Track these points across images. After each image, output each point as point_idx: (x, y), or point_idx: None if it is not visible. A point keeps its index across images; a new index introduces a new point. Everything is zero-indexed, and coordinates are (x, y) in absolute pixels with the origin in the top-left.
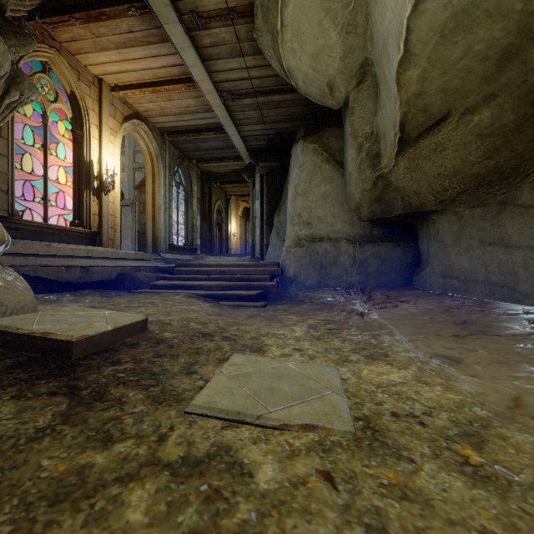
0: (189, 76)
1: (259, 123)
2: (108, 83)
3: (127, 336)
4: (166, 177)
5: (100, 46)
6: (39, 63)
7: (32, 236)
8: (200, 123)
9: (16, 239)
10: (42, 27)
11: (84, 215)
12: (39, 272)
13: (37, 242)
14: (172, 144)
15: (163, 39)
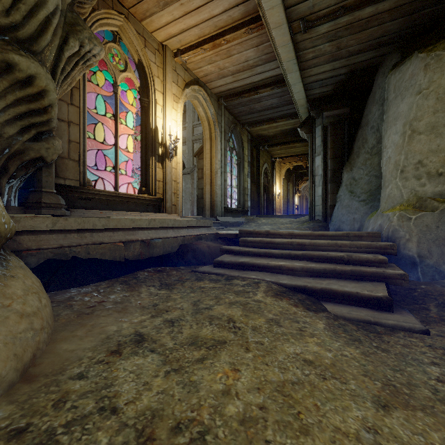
0: (252, 16)
1: (330, 61)
2: (171, 50)
3: None
4: (222, 142)
5: (163, 1)
6: (111, 35)
7: (102, 205)
8: (257, 80)
9: (86, 210)
10: None
11: (150, 182)
12: (92, 252)
13: (105, 211)
14: (226, 110)
15: None
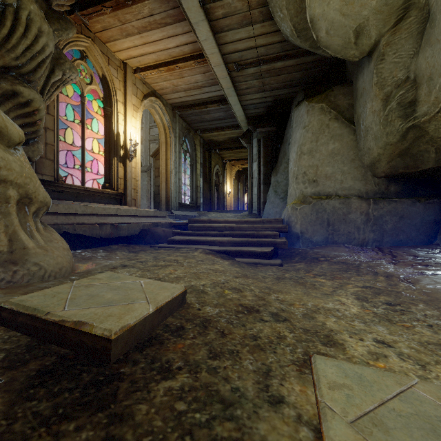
0: (199, 52)
1: (259, 92)
2: (131, 67)
3: (167, 315)
4: (176, 145)
5: (126, 32)
6: (78, 52)
7: (72, 197)
8: (205, 97)
9: (60, 200)
10: (80, 20)
11: (113, 179)
12: (77, 229)
13: (76, 202)
14: (181, 118)
15: (178, 19)
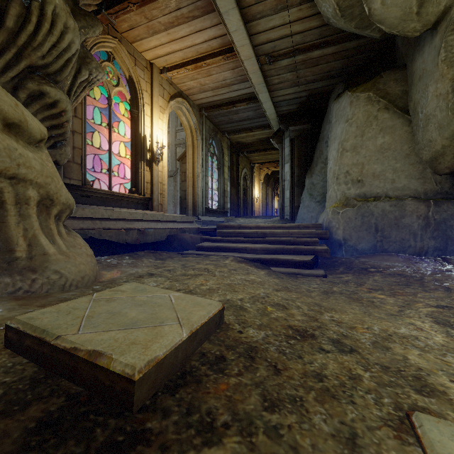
0: (228, 47)
1: (292, 86)
2: (157, 67)
3: (203, 340)
4: (203, 148)
5: (152, 30)
6: (105, 54)
7: (99, 202)
8: (234, 96)
9: (87, 205)
10: (107, 19)
11: (139, 183)
12: (103, 235)
13: (103, 207)
14: (208, 119)
15: (206, 11)
